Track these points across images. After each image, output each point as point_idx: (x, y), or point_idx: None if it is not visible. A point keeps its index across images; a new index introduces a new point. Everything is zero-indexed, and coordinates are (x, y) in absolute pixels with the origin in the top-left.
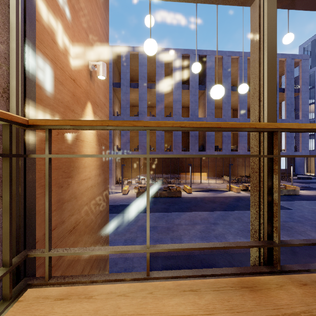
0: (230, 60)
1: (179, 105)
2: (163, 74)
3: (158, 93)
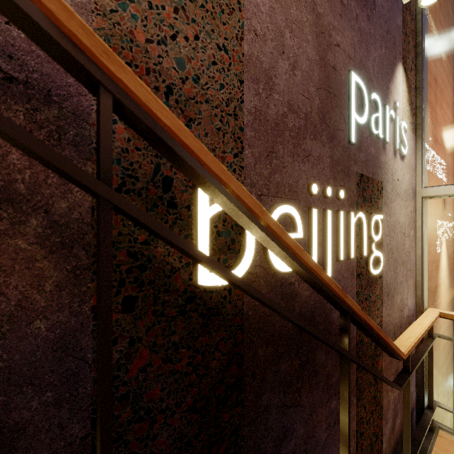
0: None
1: None
2: None
3: None
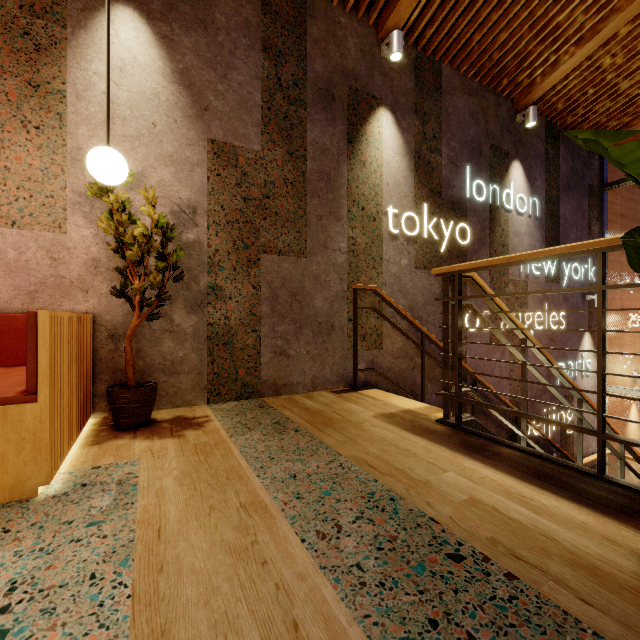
0: None
1: None
2: None
3: None
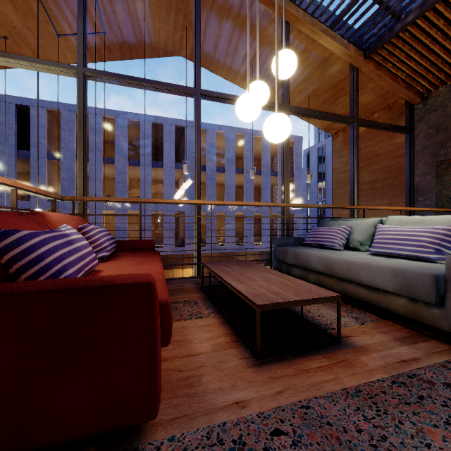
0: (215, 136)
1: (149, 189)
2: (126, 147)
3: (119, 171)
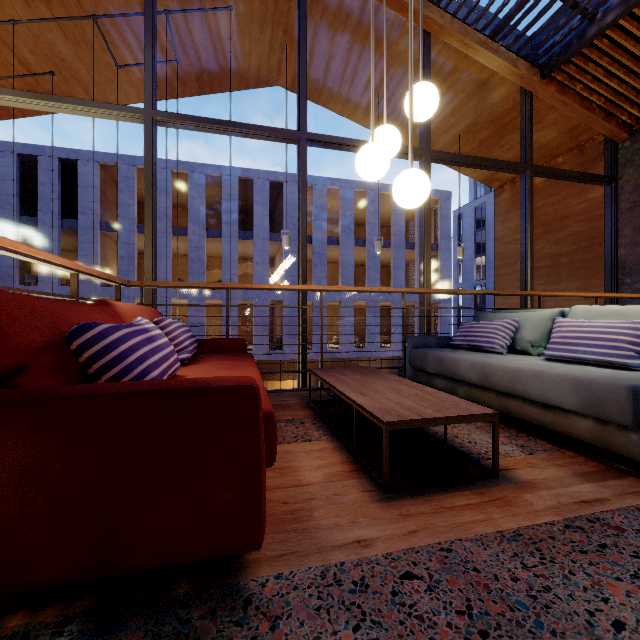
0: (325, 193)
1: (234, 269)
2: (203, 212)
3: (194, 246)
